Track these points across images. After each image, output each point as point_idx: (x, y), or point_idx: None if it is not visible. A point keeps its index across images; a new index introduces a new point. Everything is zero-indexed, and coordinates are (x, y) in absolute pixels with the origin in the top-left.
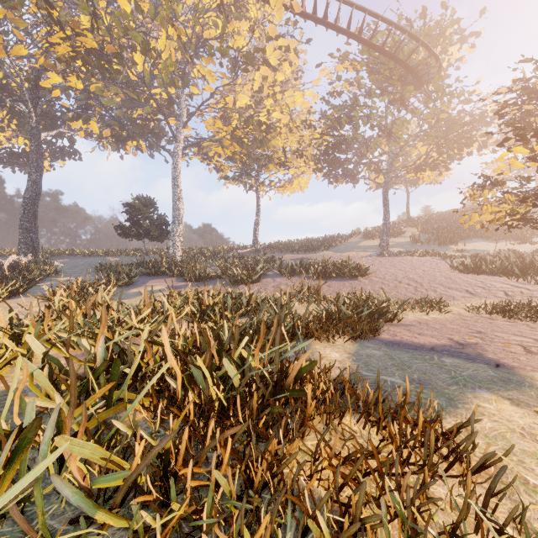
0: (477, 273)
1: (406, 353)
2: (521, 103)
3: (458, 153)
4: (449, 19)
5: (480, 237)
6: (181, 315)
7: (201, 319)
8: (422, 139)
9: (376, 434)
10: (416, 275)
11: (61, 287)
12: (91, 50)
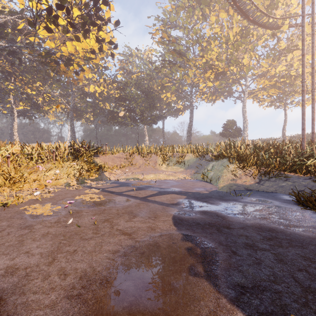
0: None
1: None
2: None
3: None
4: None
5: None
6: None
7: None
8: None
9: None
10: None
11: None
12: (219, 72)
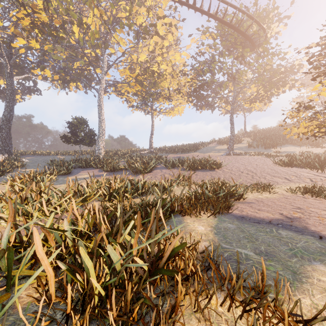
0: (290, 166)
1: (252, 226)
2: (325, 53)
3: (277, 91)
4: (271, 7)
5: (289, 143)
6: (95, 196)
7: (109, 198)
8: (254, 82)
9: (239, 318)
10: (252, 167)
11: (17, 177)
12: (44, 23)
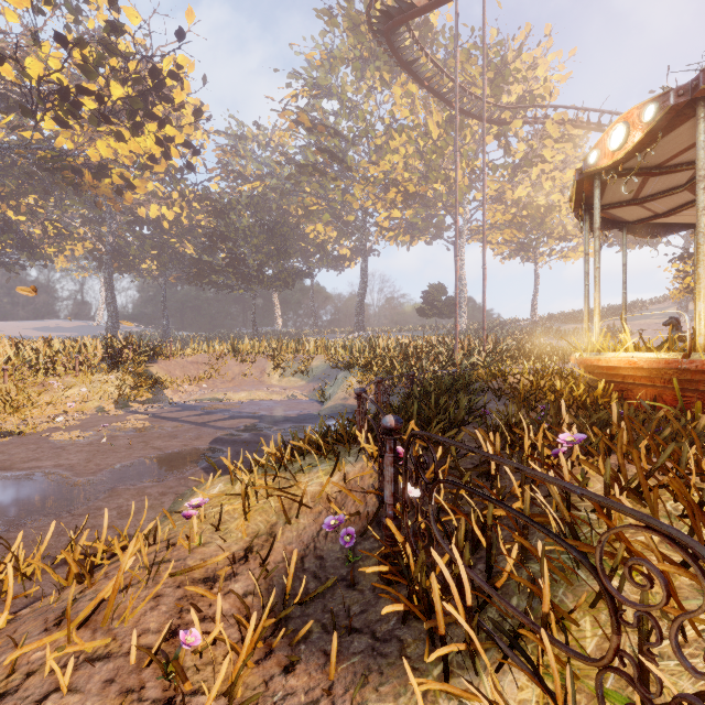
0: None
1: None
2: None
3: None
4: None
5: None
6: None
7: None
8: None
9: None
10: None
11: None
12: (411, 194)
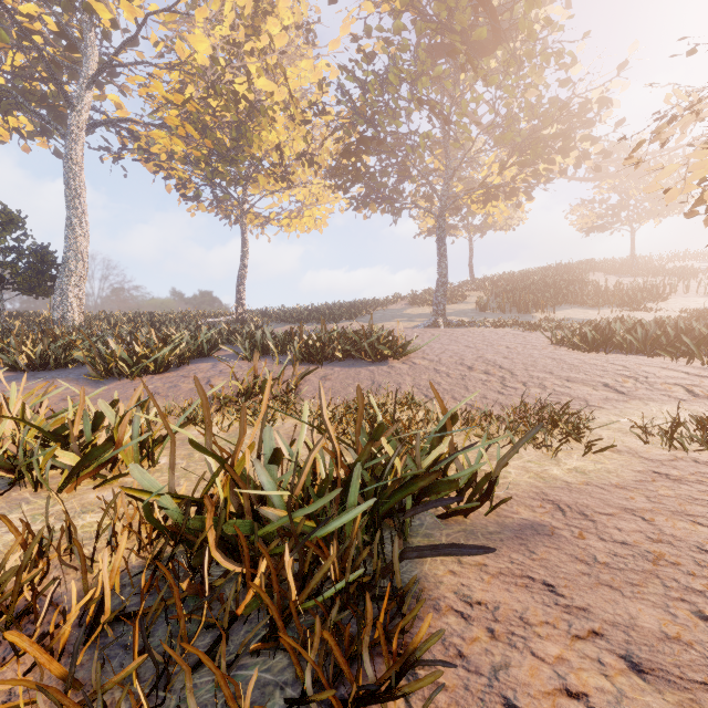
0: (605, 350)
1: None
2: None
3: (548, 167)
4: None
5: (571, 303)
6: None
7: None
8: (496, 139)
9: None
10: (498, 354)
11: None
12: None
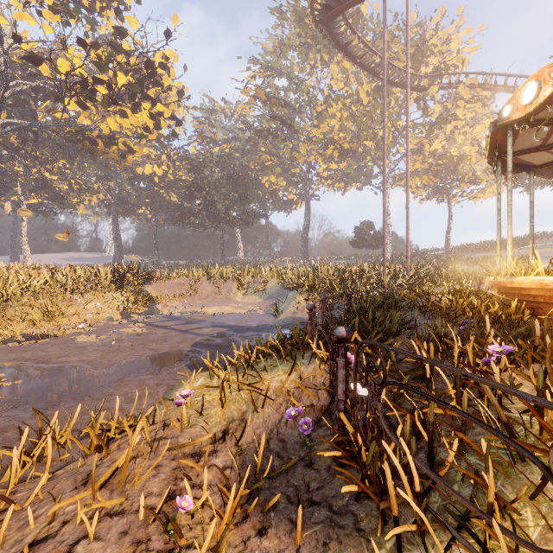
0: None
1: None
2: None
3: None
4: None
5: None
6: None
7: None
8: None
9: None
10: None
11: None
12: (345, 150)
